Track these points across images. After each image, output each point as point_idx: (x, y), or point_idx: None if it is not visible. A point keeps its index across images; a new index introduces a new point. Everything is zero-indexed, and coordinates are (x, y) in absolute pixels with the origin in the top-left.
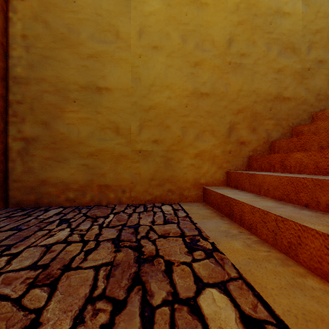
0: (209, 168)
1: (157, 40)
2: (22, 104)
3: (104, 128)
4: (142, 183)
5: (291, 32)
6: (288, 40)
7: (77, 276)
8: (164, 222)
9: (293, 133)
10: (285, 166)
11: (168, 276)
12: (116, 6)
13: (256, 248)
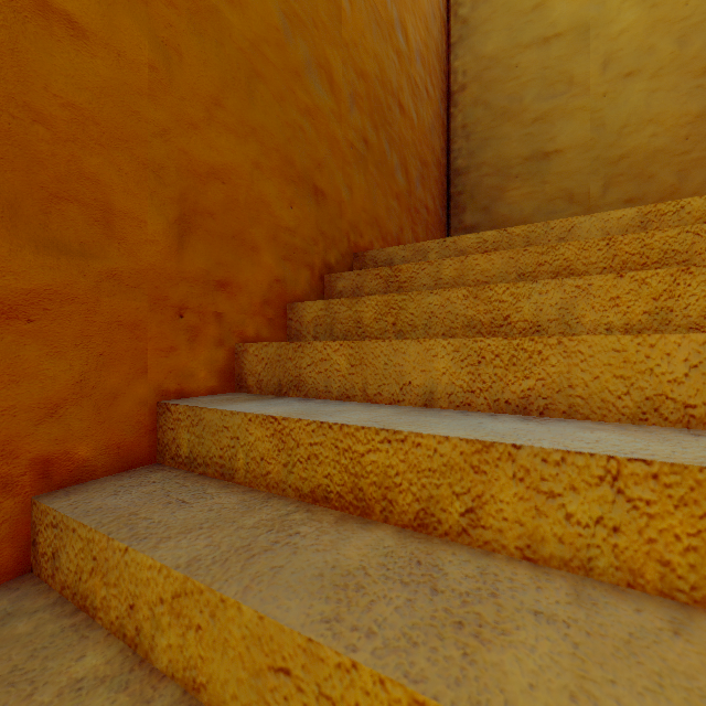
0: None
1: (632, 64)
2: (462, 194)
3: (552, 199)
4: None
5: None
6: None
7: None
8: None
9: None
10: None
11: None
12: (570, 47)
13: None
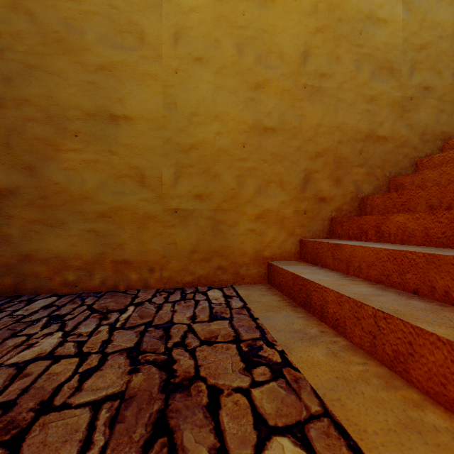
0: (276, 236)
1: (201, 49)
2: None
3: (121, 176)
4: (179, 258)
5: (388, 46)
6: (384, 58)
7: (61, 423)
8: (210, 317)
9: (391, 186)
10: (381, 233)
11: (213, 416)
12: None
13: (346, 358)
